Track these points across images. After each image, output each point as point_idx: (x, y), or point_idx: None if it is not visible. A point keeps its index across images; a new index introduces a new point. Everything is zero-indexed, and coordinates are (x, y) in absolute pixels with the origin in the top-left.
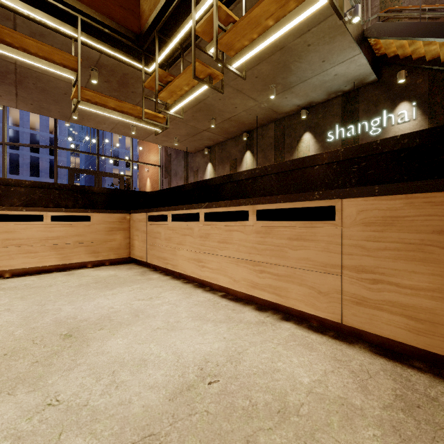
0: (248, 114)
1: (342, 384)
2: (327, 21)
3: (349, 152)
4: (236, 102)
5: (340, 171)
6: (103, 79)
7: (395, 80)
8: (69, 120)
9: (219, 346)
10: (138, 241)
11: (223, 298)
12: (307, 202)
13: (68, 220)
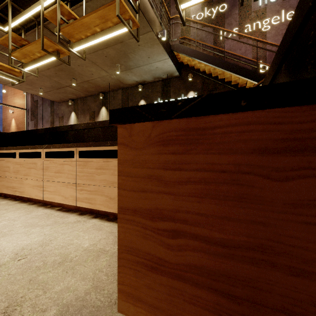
0: (102, 80)
1: (105, 243)
2: (148, 34)
3: None
4: (92, 70)
5: None
6: None
7: (187, 78)
8: None
9: (38, 239)
10: None
11: (57, 211)
12: (105, 147)
13: None
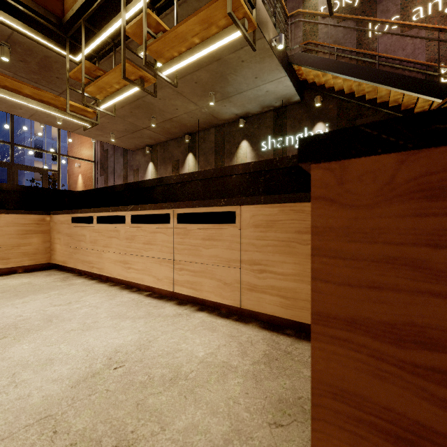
0: (190, 116)
1: (228, 353)
2: (257, 43)
3: (258, 166)
4: (177, 103)
5: (252, 181)
6: (17, 57)
7: (313, 103)
8: None
9: (132, 338)
10: (60, 244)
11: (147, 297)
12: (216, 207)
13: None
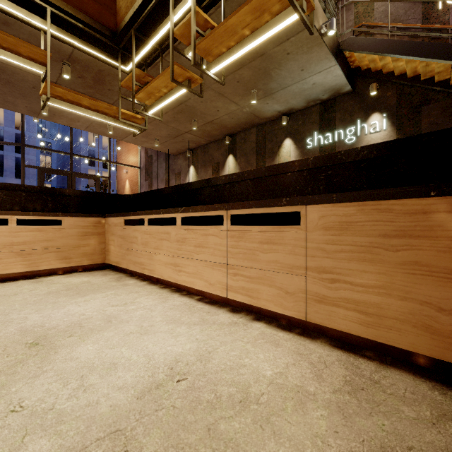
0: (230, 117)
1: (300, 374)
2: (304, 31)
3: (318, 161)
4: (218, 105)
5: (310, 178)
6: (76, 74)
7: (367, 91)
8: (38, 116)
9: (191, 347)
10: (114, 246)
11: (199, 302)
12: (276, 207)
13: (36, 225)
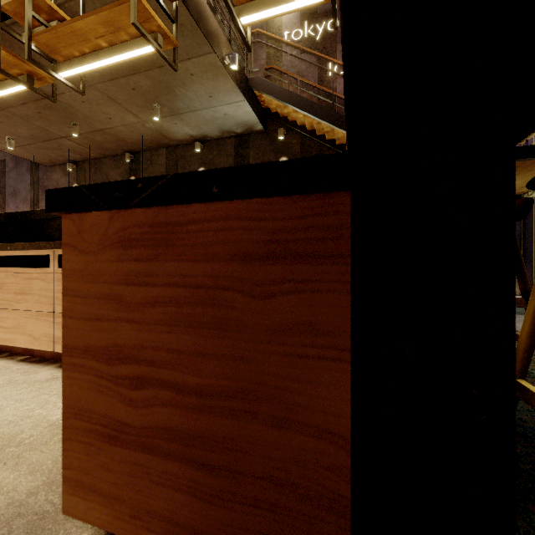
0: (130, 130)
1: None
2: (207, 57)
3: None
4: (109, 111)
5: None
6: None
7: (277, 135)
8: None
9: None
10: None
11: (20, 362)
12: None
13: None
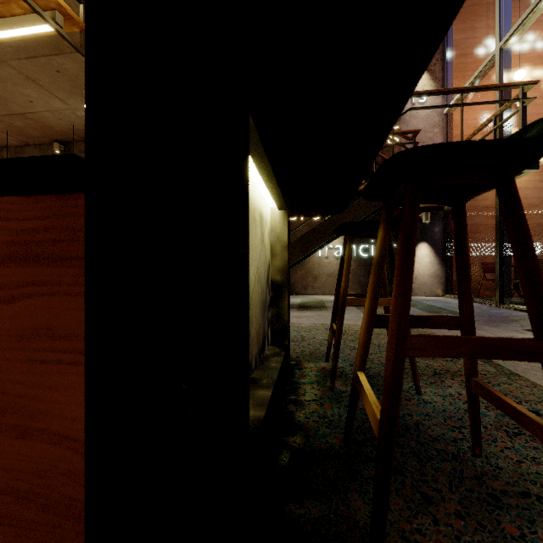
0: (57, 117)
1: None
2: None
3: None
4: (29, 93)
5: None
6: None
7: None
8: None
9: None
10: None
11: None
12: None
13: None
